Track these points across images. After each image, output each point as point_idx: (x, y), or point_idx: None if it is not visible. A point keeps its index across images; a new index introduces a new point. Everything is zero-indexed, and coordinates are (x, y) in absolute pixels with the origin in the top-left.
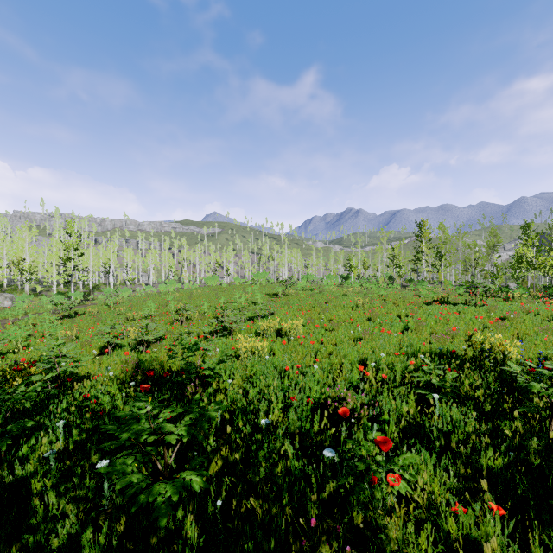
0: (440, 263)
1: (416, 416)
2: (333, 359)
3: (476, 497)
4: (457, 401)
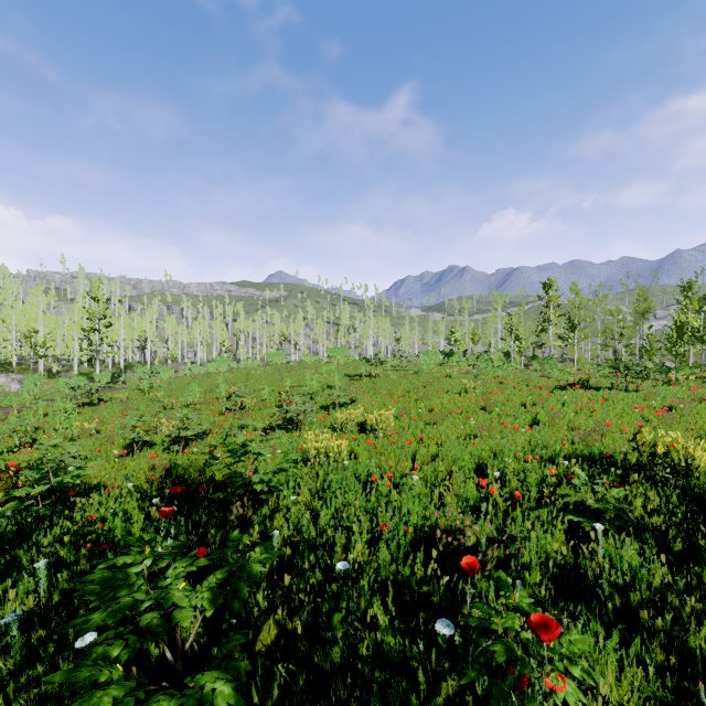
0: (572, 335)
1: (567, 554)
2: (438, 464)
3: (686, 704)
4: (623, 530)
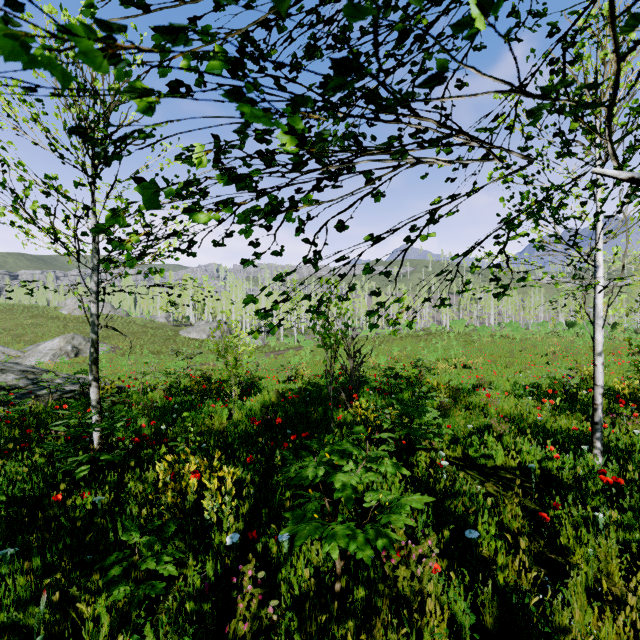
0: None
1: None
2: None
3: None
4: None
